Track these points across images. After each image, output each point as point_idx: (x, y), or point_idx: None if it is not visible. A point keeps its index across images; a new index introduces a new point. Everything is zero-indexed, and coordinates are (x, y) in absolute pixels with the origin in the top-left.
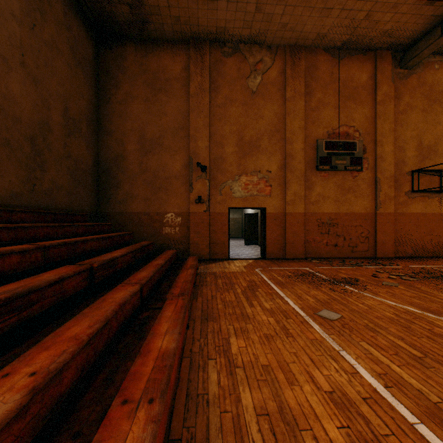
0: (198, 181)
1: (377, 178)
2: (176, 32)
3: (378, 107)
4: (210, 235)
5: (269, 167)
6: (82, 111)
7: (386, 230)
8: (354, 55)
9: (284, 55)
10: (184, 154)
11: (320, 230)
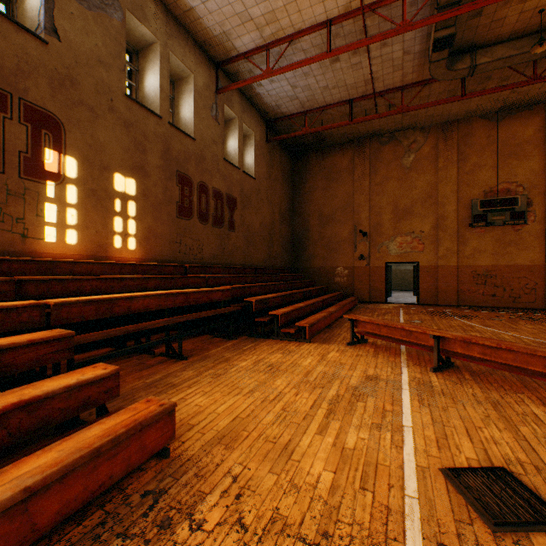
0: (360, 243)
1: (545, 230)
2: (344, 139)
3: None
4: (369, 284)
5: (422, 228)
6: (286, 207)
7: None
8: (516, 113)
9: (436, 132)
10: (350, 224)
11: (474, 281)
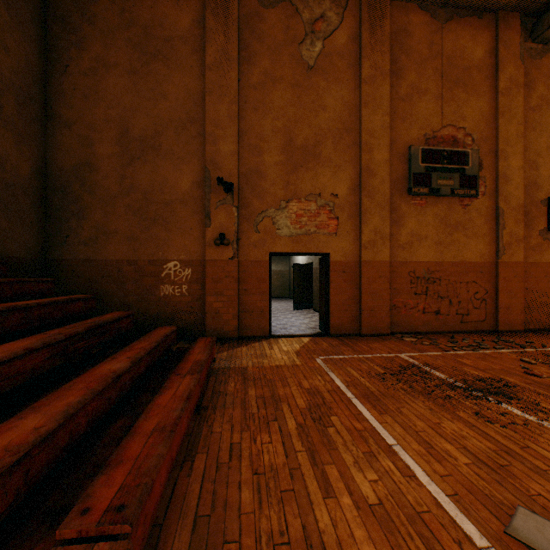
0: (219, 208)
1: (499, 208)
2: None
3: (500, 99)
4: (239, 298)
5: (335, 189)
6: (2, 75)
7: (512, 289)
8: (465, 17)
9: (358, 11)
10: (196, 164)
11: (413, 289)
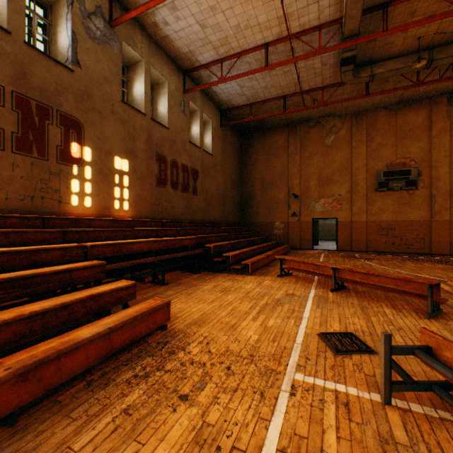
0: (293, 203)
1: (432, 194)
2: (280, 123)
3: (432, 140)
4: (300, 235)
5: (340, 192)
6: (236, 175)
7: (441, 233)
8: (410, 105)
9: (350, 119)
10: (285, 189)
11: (379, 233)
